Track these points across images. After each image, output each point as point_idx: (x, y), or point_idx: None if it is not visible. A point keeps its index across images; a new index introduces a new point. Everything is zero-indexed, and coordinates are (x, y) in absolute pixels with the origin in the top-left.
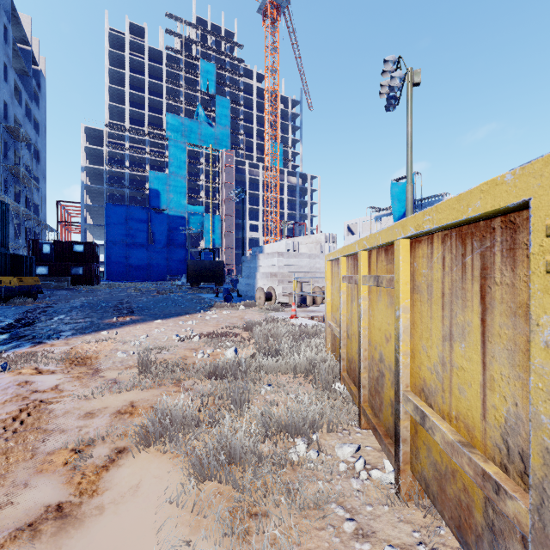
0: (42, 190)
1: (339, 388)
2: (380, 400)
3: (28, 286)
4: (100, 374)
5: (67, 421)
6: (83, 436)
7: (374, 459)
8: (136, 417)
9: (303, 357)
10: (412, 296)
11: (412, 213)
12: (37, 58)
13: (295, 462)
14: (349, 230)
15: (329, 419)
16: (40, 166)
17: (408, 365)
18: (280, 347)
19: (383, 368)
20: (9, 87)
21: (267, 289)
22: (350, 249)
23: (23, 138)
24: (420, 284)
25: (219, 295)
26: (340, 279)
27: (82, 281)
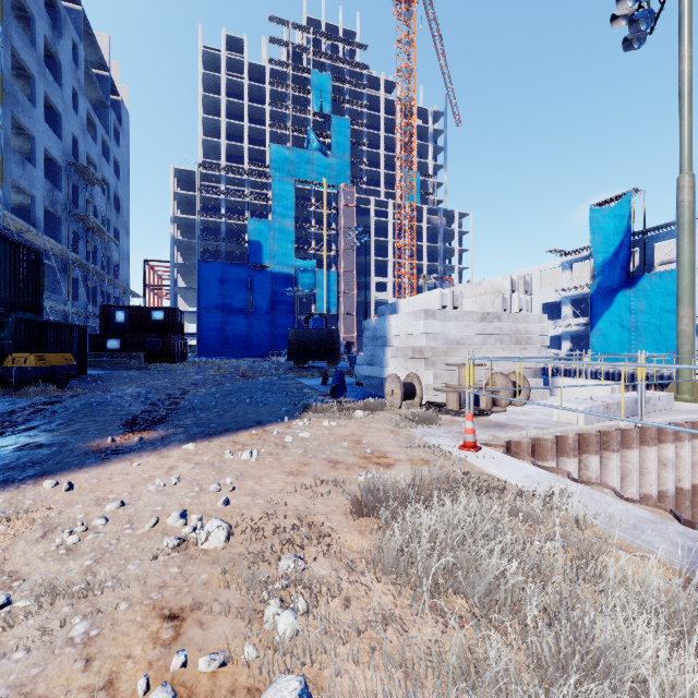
0: (124, 246)
1: None
2: None
3: (54, 367)
4: None
5: None
6: None
7: None
8: None
9: None
10: None
11: (692, 230)
12: (118, 86)
13: None
14: None
15: None
16: (122, 217)
17: None
18: None
19: None
20: (79, 118)
21: (406, 376)
22: None
23: (96, 181)
24: None
25: (328, 380)
26: None
27: (159, 358)
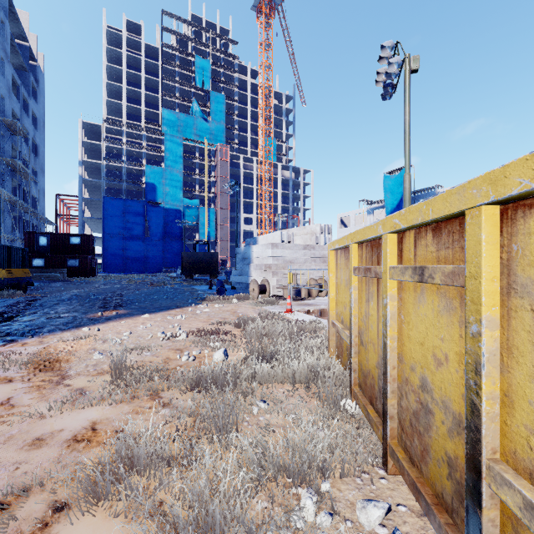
0: (40, 183)
1: (349, 406)
2: (422, 445)
3: (18, 278)
4: (67, 382)
5: (5, 452)
6: (18, 478)
7: (414, 532)
8: (93, 447)
9: (303, 363)
10: (504, 302)
11: (409, 203)
12: (35, 53)
13: (300, 533)
14: (342, 223)
15: (344, 460)
16: (39, 160)
17: (496, 416)
18: (276, 349)
19: (430, 401)
20: (6, 81)
21: (261, 281)
22: (367, 233)
23: (20, 132)
24: (532, 282)
25: (213, 287)
26: (351, 272)
27: (78, 273)
